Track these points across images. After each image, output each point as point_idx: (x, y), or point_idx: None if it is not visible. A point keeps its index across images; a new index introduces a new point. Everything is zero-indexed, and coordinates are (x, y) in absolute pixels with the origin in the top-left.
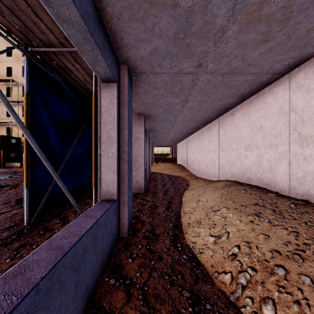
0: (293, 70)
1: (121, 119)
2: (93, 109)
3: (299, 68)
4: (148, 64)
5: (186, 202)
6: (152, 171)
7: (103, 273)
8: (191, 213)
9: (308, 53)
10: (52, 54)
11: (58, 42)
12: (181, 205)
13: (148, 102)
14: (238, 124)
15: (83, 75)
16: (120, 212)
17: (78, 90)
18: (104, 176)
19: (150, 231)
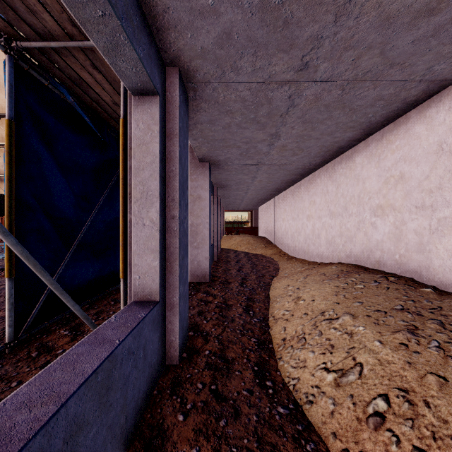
0: None
1: (167, 161)
2: (121, 145)
3: None
4: (214, 65)
5: (277, 300)
6: (222, 248)
7: (128, 447)
8: (286, 319)
9: None
10: (54, 55)
11: (60, 30)
12: (269, 304)
13: (216, 138)
14: (359, 173)
15: (110, 94)
16: (167, 321)
17: (105, 120)
18: (136, 261)
19: (219, 354)
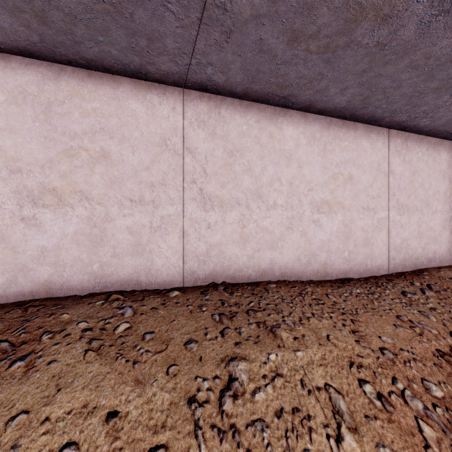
0: (190, 89)
1: None
2: None
3: (200, 95)
4: None
5: None
6: None
7: None
8: None
9: (233, 89)
10: None
11: None
12: None
13: None
14: None
15: None
16: None
17: None
18: None
19: None
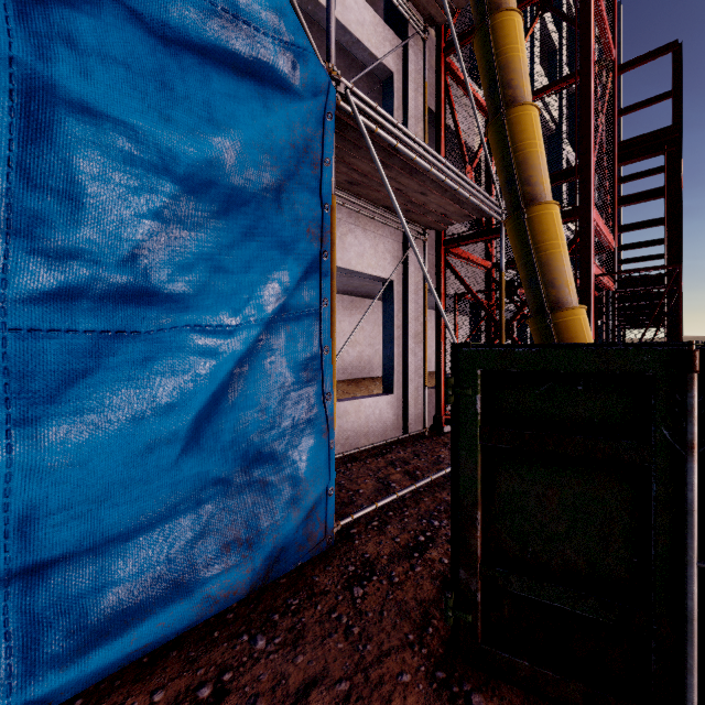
0: None
1: None
2: None
3: None
4: None
5: None
6: None
7: None
8: None
9: None
10: None
11: None
12: None
13: None
14: None
15: None
16: None
17: None
18: None
19: None
